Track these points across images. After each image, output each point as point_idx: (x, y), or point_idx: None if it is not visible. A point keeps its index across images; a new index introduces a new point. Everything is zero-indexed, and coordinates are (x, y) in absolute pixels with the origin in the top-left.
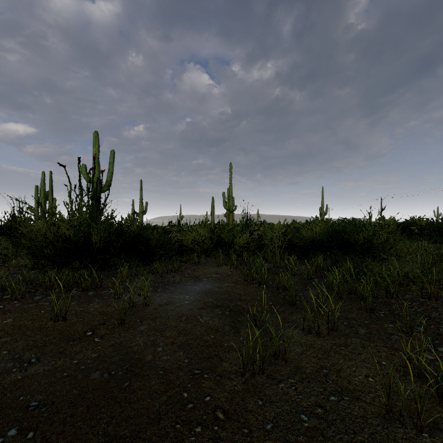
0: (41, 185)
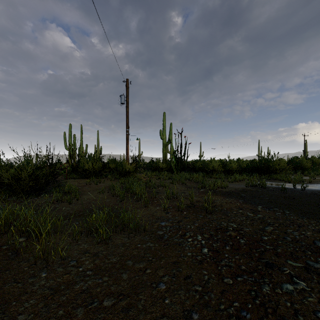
0: (70, 134)
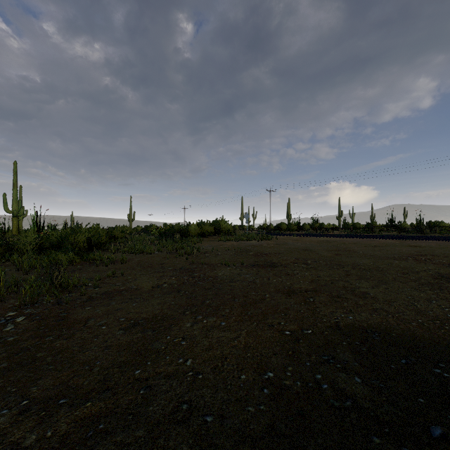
0: None
